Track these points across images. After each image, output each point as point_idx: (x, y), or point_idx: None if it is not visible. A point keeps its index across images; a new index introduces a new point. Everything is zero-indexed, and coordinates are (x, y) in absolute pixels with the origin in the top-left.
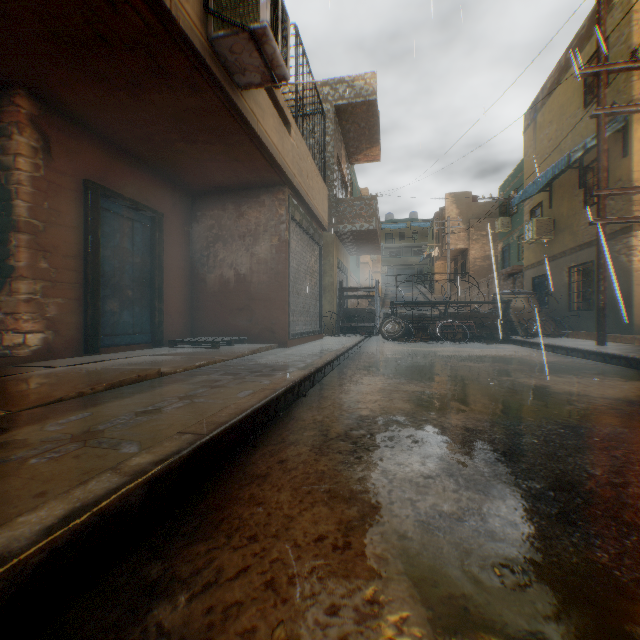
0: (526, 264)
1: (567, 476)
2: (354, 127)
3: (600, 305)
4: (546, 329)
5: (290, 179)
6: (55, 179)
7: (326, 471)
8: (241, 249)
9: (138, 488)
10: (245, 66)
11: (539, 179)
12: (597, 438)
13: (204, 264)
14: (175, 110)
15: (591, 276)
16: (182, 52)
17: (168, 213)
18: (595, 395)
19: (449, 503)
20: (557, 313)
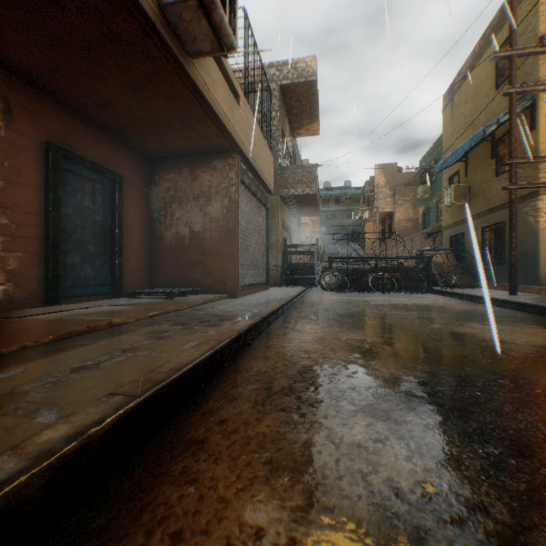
0: (445, 225)
1: (522, 437)
2: (297, 104)
3: (512, 260)
4: (463, 281)
5: (239, 146)
6: (16, 140)
7: (268, 434)
8: (195, 209)
9: (37, 476)
10: (195, 34)
11: (457, 150)
12: (538, 390)
13: (162, 222)
14: (130, 77)
15: (502, 235)
16: (133, 17)
17: (128, 176)
18: (521, 343)
19: (404, 476)
20: (472, 267)
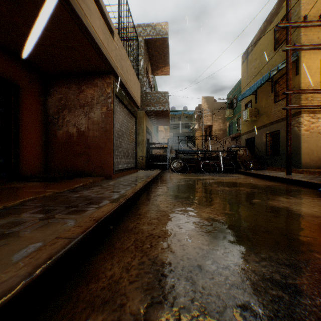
0: (243, 132)
1: None
2: (155, 53)
3: (288, 153)
4: (255, 165)
5: (114, 69)
6: None
7: None
8: (81, 114)
9: None
10: None
11: (253, 86)
12: None
13: (55, 124)
14: None
15: (278, 138)
16: None
17: (25, 86)
18: None
19: None
20: (259, 157)
